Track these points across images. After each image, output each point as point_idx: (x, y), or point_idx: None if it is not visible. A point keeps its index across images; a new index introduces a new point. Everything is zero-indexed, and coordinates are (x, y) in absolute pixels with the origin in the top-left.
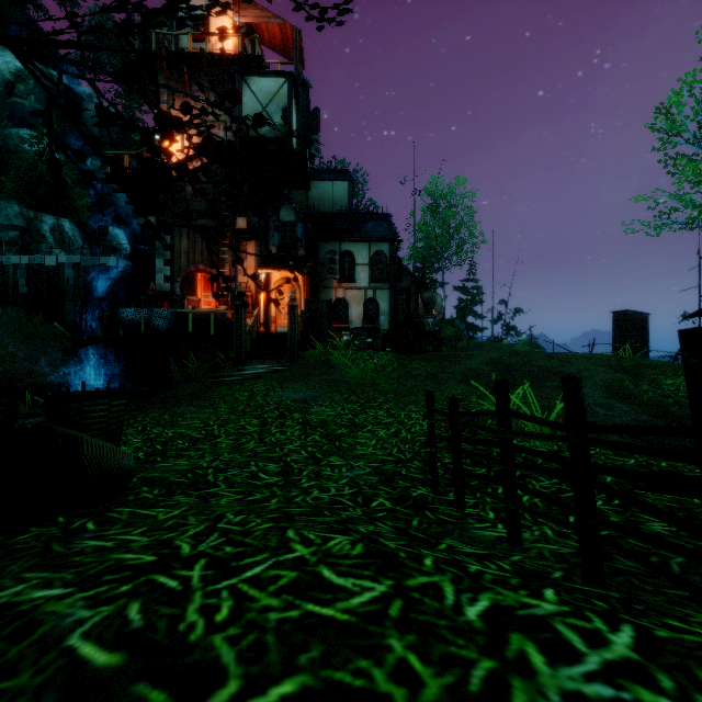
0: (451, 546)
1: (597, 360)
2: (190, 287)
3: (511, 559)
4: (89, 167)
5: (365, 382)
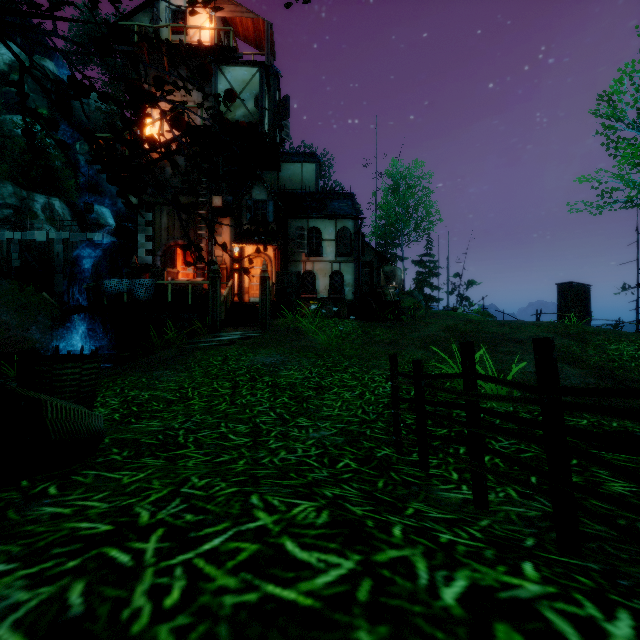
0: (418, 511)
1: (545, 327)
2: (169, 261)
3: (480, 525)
4: (78, 151)
5: (331, 347)
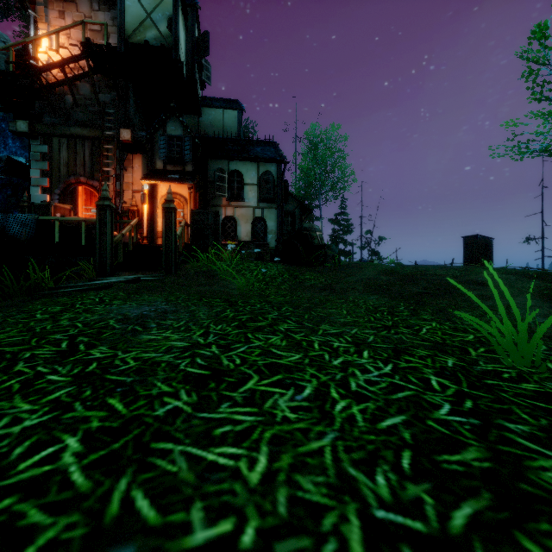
0: None
1: (495, 269)
2: (70, 200)
3: None
4: None
5: (252, 293)
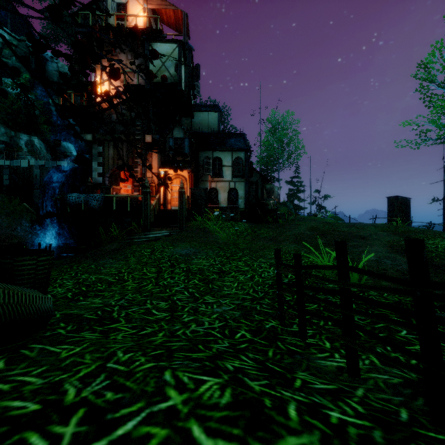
0: (305, 382)
1: (381, 227)
2: (115, 180)
3: (358, 395)
4: (51, 103)
5: (229, 242)
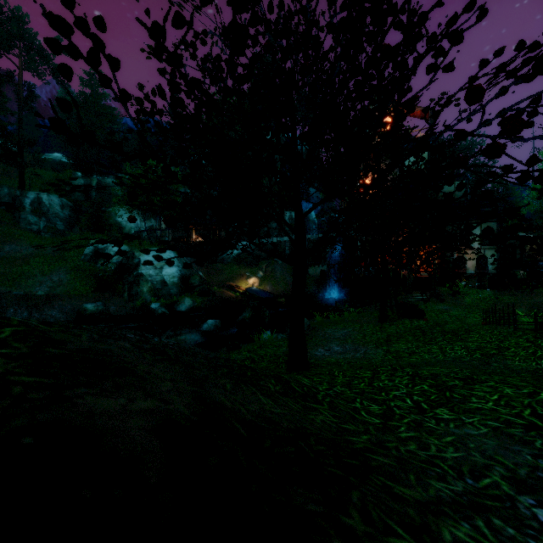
0: None
1: None
2: None
3: None
4: None
5: (473, 304)
